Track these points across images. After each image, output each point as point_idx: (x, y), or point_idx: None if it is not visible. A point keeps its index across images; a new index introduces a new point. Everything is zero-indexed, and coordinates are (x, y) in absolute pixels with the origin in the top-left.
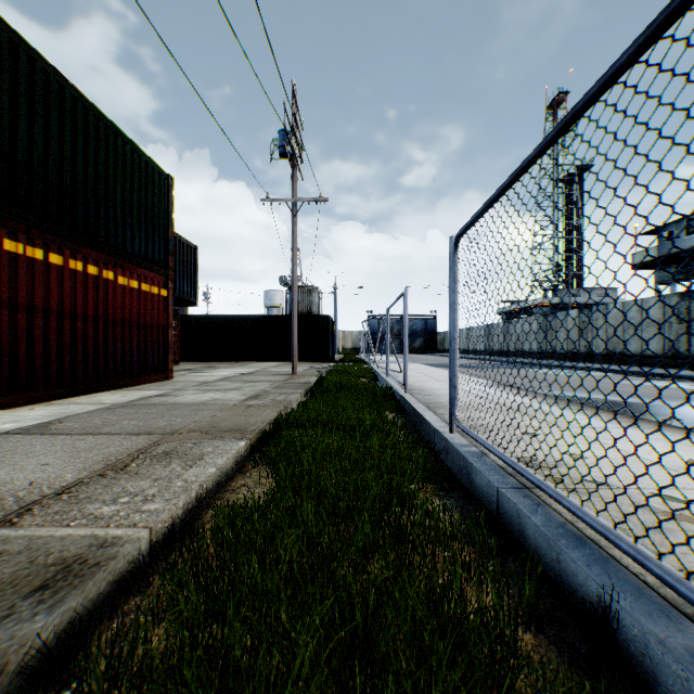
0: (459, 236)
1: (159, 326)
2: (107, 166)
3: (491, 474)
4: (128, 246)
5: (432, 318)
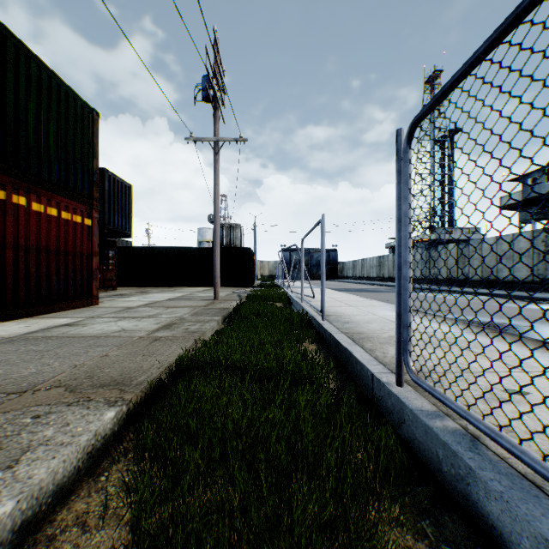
0: (418, 121)
1: (83, 254)
2: (18, 88)
3: (533, 510)
4: (44, 173)
5: (333, 251)
